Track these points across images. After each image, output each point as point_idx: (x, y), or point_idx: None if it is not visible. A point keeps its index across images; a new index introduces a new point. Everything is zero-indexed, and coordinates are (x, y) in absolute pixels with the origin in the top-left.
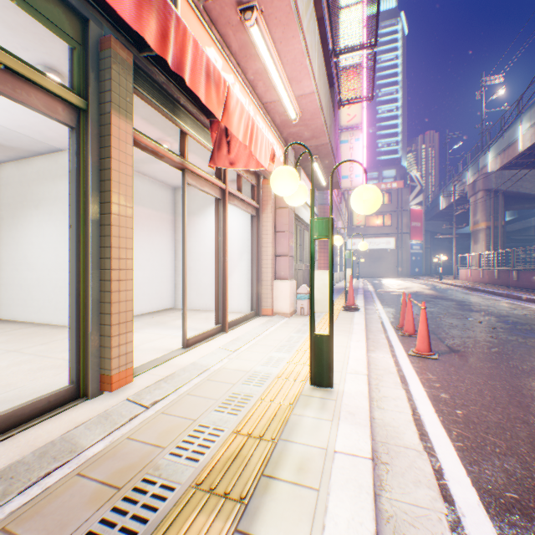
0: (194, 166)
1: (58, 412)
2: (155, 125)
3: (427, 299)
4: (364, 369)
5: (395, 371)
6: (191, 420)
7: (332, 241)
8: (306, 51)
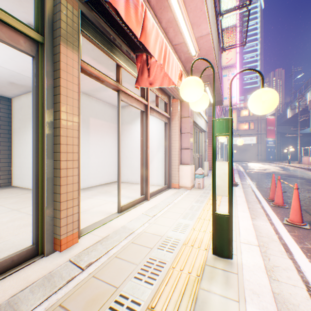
0: (125, 89)
1: (18, 269)
2: (102, 64)
3: (283, 177)
4: (254, 239)
5: (277, 239)
6: (114, 287)
7: (231, 137)
8: (204, 0)
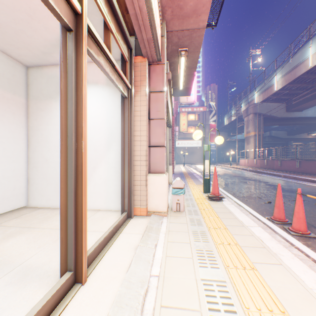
0: None
1: None
2: None
3: (243, 181)
4: None
5: None
6: None
7: None
8: None
